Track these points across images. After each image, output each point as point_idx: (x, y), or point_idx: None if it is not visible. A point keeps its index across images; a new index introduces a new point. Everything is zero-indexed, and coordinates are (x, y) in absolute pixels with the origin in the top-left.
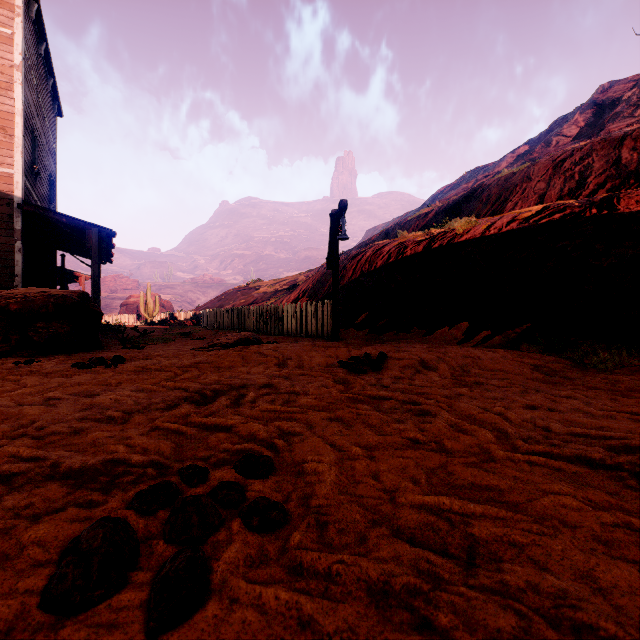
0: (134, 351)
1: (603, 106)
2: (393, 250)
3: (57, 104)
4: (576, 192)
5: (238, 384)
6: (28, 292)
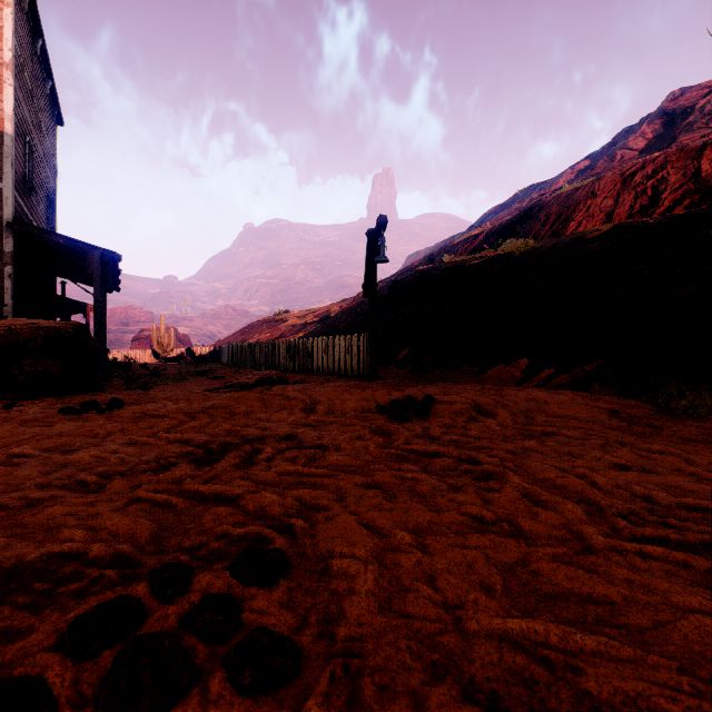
0: (138, 393)
1: (674, 116)
2: (439, 276)
3: (57, 111)
4: (649, 209)
5: (254, 435)
6: (13, 324)
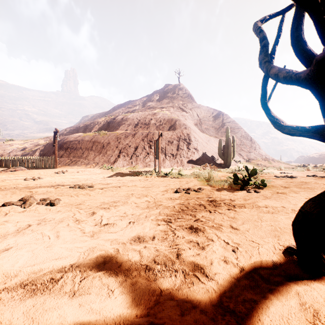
0: None
1: (165, 92)
2: (81, 139)
3: None
4: (136, 127)
5: (28, 175)
6: None
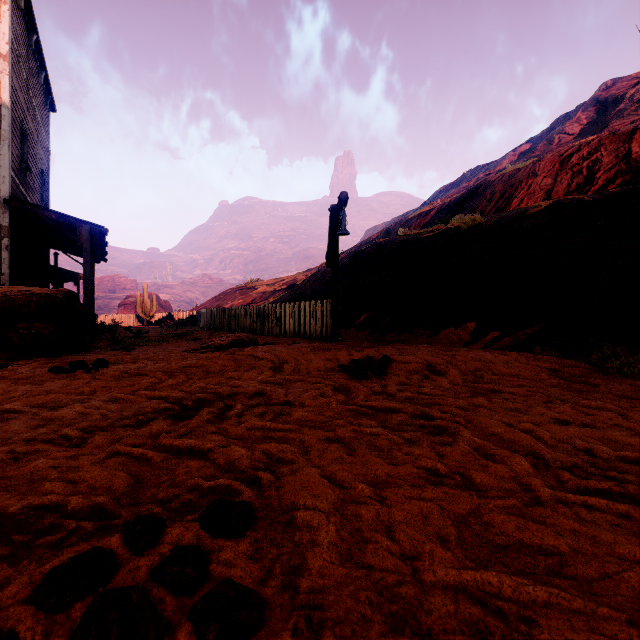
0: (122, 353)
1: (606, 103)
2: (395, 248)
3: (50, 99)
4: (584, 188)
5: (226, 392)
6: (9, 291)
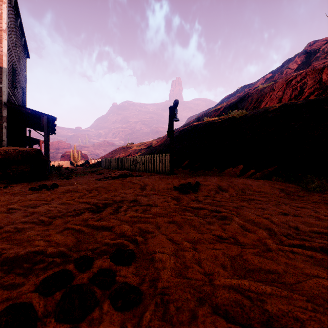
0: (64, 180)
1: (310, 53)
2: (202, 127)
3: (26, 51)
4: (298, 97)
5: (118, 200)
6: (7, 149)
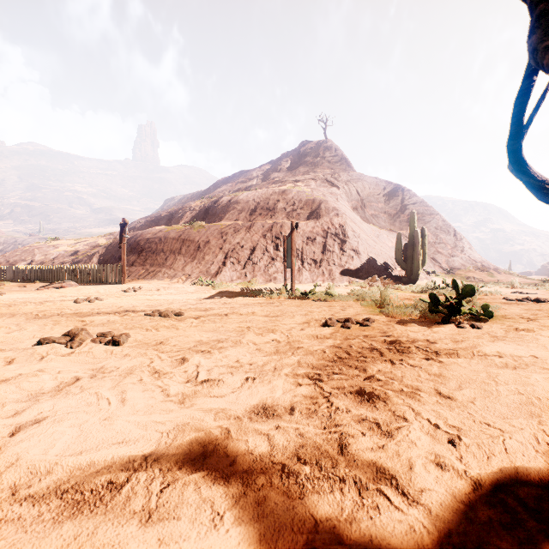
0: None
1: (302, 154)
2: (163, 235)
3: None
4: (252, 215)
5: (80, 295)
6: None
